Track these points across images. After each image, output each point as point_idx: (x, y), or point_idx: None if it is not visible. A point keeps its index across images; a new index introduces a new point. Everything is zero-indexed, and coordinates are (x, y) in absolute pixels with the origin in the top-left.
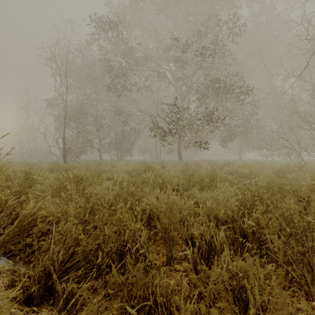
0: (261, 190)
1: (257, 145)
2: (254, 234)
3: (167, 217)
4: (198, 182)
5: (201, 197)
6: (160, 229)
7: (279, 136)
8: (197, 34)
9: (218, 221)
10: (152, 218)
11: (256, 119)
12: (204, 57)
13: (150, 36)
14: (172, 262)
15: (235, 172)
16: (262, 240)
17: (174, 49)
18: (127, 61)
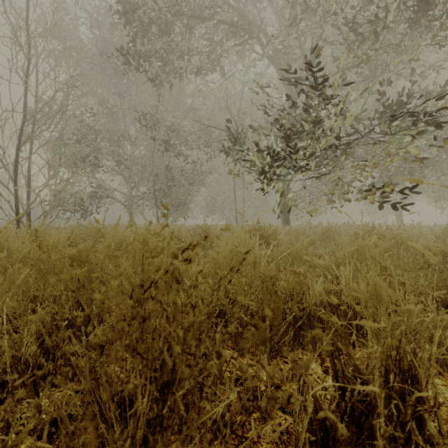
0: None
1: None
2: None
3: None
4: None
5: None
6: None
7: None
8: None
9: None
10: None
11: None
12: None
13: None
14: None
15: None
16: None
17: None
18: None
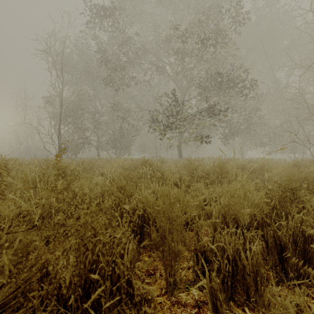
0: (293, 183)
1: (260, 143)
2: (296, 245)
3: (167, 218)
4: (203, 177)
5: (209, 193)
6: (155, 240)
7: (287, 130)
8: (198, 24)
9: (237, 224)
10: (146, 220)
11: (259, 115)
12: (206, 47)
13: (149, 30)
14: (174, 288)
15: (242, 167)
16: (307, 255)
17: (174, 43)
18: (125, 54)
